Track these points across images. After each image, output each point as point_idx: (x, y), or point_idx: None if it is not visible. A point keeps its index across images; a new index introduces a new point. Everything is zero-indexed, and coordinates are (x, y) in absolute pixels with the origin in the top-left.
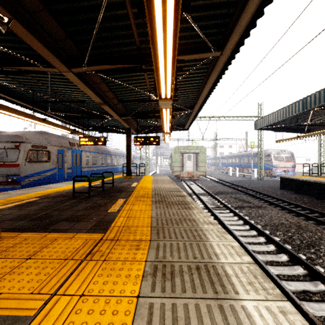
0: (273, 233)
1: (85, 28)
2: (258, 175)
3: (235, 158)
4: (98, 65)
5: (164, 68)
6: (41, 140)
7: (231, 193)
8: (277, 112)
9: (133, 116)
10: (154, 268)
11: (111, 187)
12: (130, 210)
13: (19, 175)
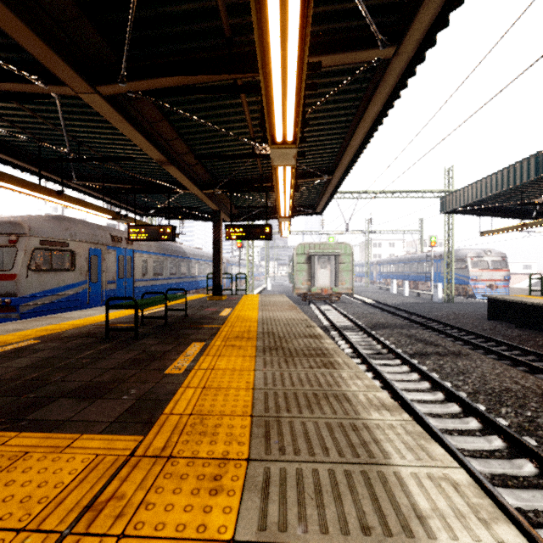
0: (494, 410)
1: None
2: (445, 294)
3: (403, 264)
4: (149, 79)
5: (281, 65)
6: (59, 232)
7: (400, 326)
8: (484, 181)
9: (224, 188)
10: None
11: (183, 316)
12: (211, 369)
13: (15, 296)
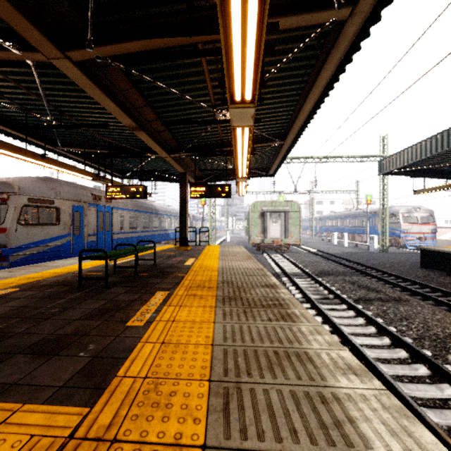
0: (441, 357)
1: None
2: (380, 245)
3: (342, 219)
4: (115, 43)
5: (241, 10)
6: (45, 191)
7: (343, 273)
8: (419, 145)
9: (189, 152)
10: None
11: (152, 265)
12: (172, 321)
13: (5, 247)
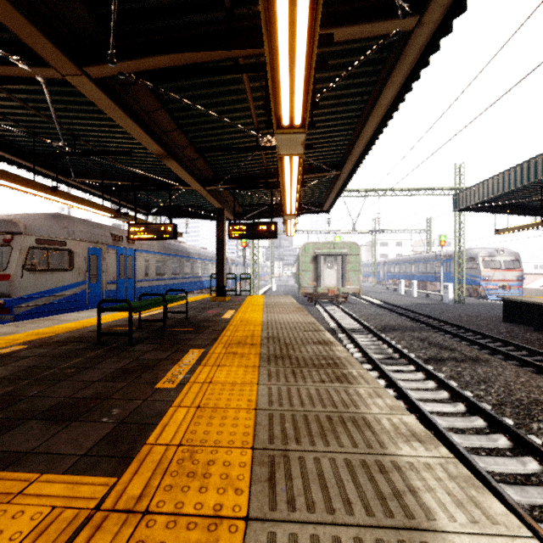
0: (525, 426)
1: None
2: (456, 294)
3: (410, 264)
4: (141, 58)
5: (288, 23)
6: (56, 231)
7: (411, 329)
8: (501, 176)
9: (228, 184)
10: None
11: (184, 319)
12: (209, 383)
13: (9, 297)
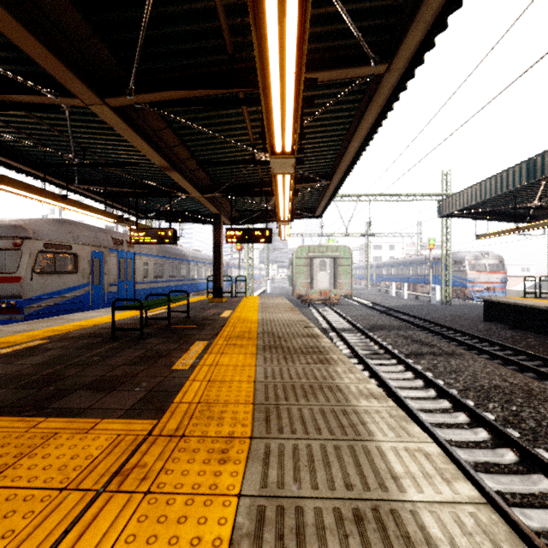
0: (483, 406)
1: (127, 15)
2: (443, 296)
3: (402, 267)
4: (155, 92)
5: (280, 87)
6: (62, 235)
7: (397, 328)
8: (479, 186)
9: (225, 192)
10: (257, 518)
11: (185, 318)
12: (215, 365)
13: (20, 298)
